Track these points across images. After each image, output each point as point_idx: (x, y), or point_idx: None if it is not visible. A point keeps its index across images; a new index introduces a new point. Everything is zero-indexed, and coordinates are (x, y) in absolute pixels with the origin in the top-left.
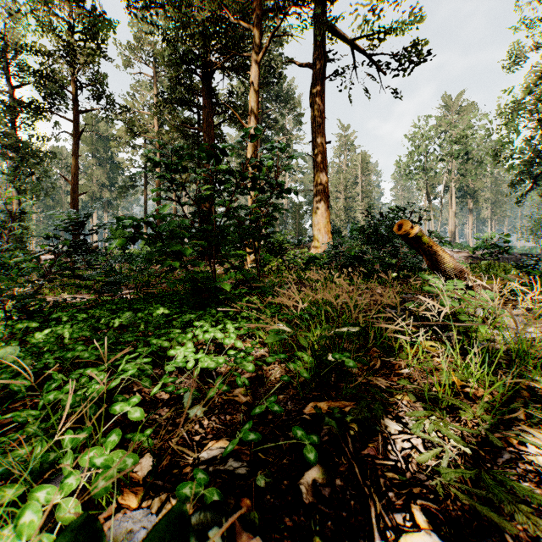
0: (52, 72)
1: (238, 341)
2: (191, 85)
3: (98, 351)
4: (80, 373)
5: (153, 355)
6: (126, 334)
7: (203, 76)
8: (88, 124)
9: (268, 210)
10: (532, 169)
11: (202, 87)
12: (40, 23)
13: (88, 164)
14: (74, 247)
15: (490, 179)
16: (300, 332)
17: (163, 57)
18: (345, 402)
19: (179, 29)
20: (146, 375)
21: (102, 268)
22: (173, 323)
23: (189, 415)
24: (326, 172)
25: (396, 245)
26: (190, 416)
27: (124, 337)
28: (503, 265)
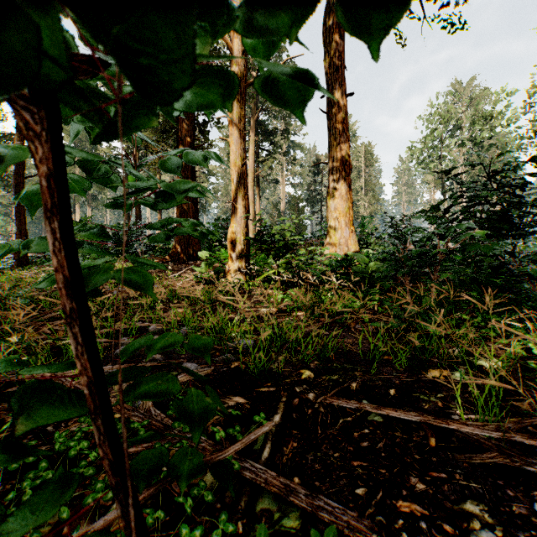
0: None
1: None
2: None
3: None
4: None
5: None
6: None
7: None
8: None
9: None
10: None
11: None
12: None
13: None
14: None
15: None
16: None
17: None
18: None
19: None
20: None
21: None
22: None
23: None
24: (347, 136)
25: None
26: None
27: None
28: None
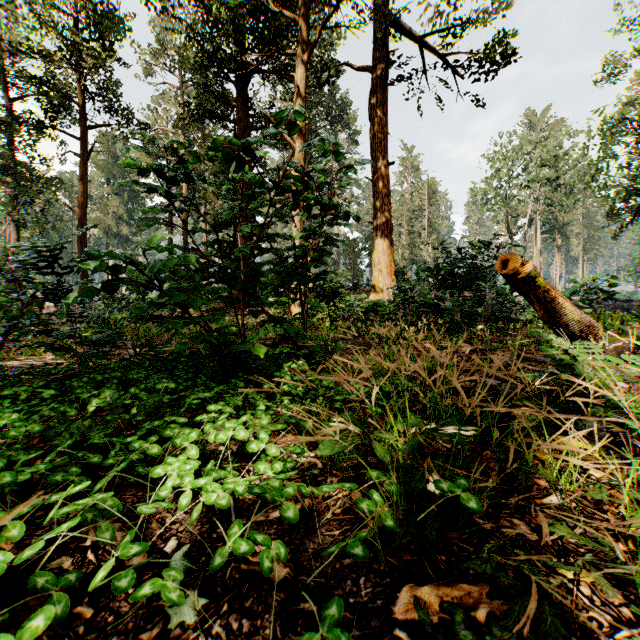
0: (53, 78)
1: (272, 445)
2: (224, 94)
3: (36, 468)
4: (14, 497)
5: (142, 460)
6: (96, 429)
7: (238, 83)
8: (99, 142)
9: (319, 242)
10: (634, 198)
11: (237, 97)
12: (39, 19)
13: (102, 193)
14: (46, 292)
15: (583, 211)
16: (374, 433)
17: (188, 58)
18: (470, 587)
19: (208, 24)
20: (108, 518)
21: (85, 321)
22: (180, 404)
23: (169, 620)
24: (389, 199)
25: (482, 289)
26: (172, 623)
27: (92, 435)
28: (618, 315)
